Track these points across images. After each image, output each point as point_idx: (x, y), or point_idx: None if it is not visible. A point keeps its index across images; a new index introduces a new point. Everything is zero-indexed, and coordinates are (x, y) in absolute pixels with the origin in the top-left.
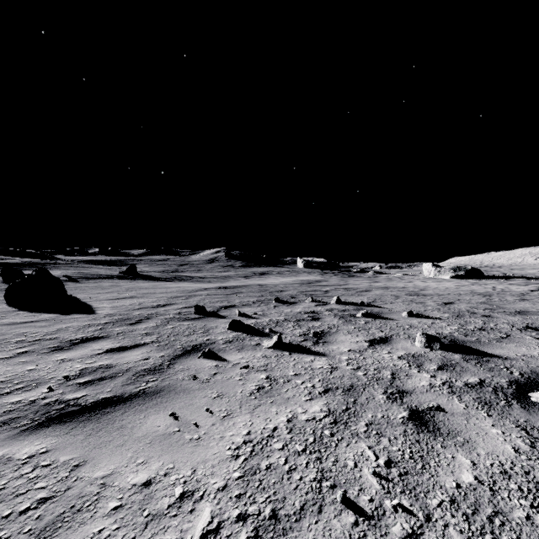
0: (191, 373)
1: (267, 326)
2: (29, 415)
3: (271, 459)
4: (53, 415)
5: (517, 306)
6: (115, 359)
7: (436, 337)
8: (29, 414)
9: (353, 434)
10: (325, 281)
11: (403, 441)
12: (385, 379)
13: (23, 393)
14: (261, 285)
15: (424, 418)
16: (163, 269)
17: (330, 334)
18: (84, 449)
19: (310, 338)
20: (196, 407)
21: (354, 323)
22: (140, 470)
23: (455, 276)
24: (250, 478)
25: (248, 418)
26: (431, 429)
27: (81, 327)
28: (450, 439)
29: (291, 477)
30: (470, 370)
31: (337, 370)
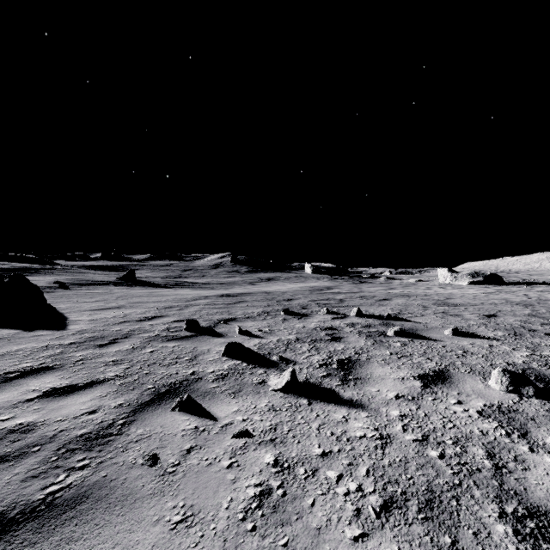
0: (151, 447)
1: (275, 350)
2: None
3: None
4: None
5: None
6: (47, 411)
7: (525, 376)
8: None
9: None
10: (337, 288)
11: None
12: (483, 470)
13: None
14: (267, 292)
15: None
16: (166, 274)
17: (361, 365)
18: None
19: (334, 371)
20: None
21: (387, 346)
22: None
23: (473, 282)
24: None
25: None
26: None
27: (35, 350)
28: None
29: None
30: None
31: (391, 442)
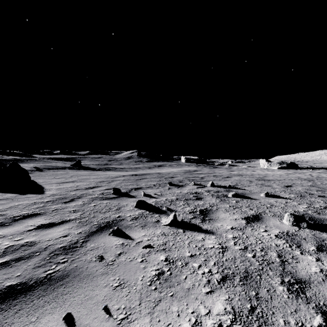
0: (99, 253)
1: (164, 204)
2: None
3: None
4: None
5: None
6: (40, 235)
7: (302, 217)
8: None
9: None
10: (200, 171)
11: None
12: (275, 263)
13: None
14: (159, 173)
15: None
16: (99, 163)
17: (212, 212)
18: None
19: (197, 215)
20: (95, 302)
21: (228, 202)
22: None
23: (280, 167)
24: None
25: (147, 325)
26: None
27: (28, 204)
28: None
29: None
30: None
31: (227, 250)
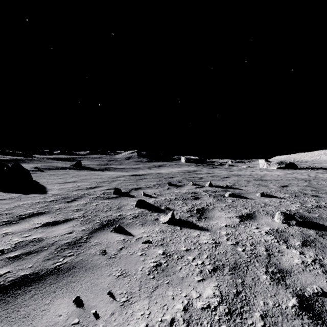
0: (102, 247)
1: (163, 204)
2: None
3: None
4: None
5: None
6: (47, 232)
7: (292, 215)
8: None
9: None
10: (199, 171)
11: None
12: (262, 256)
13: None
14: (159, 173)
15: (316, 308)
16: (99, 163)
17: (209, 211)
18: None
19: (194, 214)
20: (100, 288)
21: (224, 202)
22: None
23: (279, 167)
24: None
25: (146, 305)
26: None
27: (32, 204)
28: None
29: None
30: None
31: (220, 245)
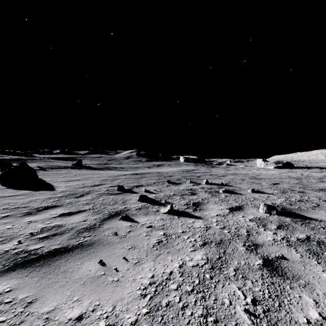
0: (114, 231)
1: (163, 198)
2: (2, 262)
3: (169, 297)
4: (19, 262)
5: (319, 185)
6: (65, 220)
7: (273, 206)
8: (2, 261)
9: (226, 277)
10: (197, 170)
11: (262, 283)
12: (243, 235)
13: (1, 245)
14: (158, 172)
15: (274, 265)
16: (99, 162)
17: (203, 204)
18: (37, 288)
19: (191, 206)
20: (116, 256)
21: (218, 197)
22: (75, 306)
23: (276, 167)
24: (154, 314)
25: (152, 265)
26: (280, 274)
27: (45, 199)
28: (295, 281)
29: (185, 313)
30: (298, 229)
31: (210, 228)
